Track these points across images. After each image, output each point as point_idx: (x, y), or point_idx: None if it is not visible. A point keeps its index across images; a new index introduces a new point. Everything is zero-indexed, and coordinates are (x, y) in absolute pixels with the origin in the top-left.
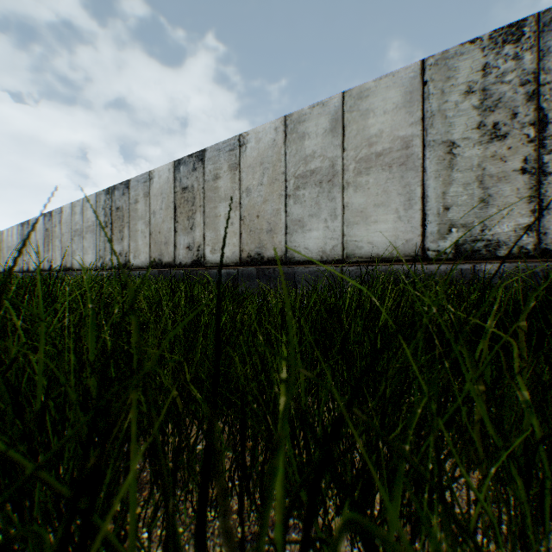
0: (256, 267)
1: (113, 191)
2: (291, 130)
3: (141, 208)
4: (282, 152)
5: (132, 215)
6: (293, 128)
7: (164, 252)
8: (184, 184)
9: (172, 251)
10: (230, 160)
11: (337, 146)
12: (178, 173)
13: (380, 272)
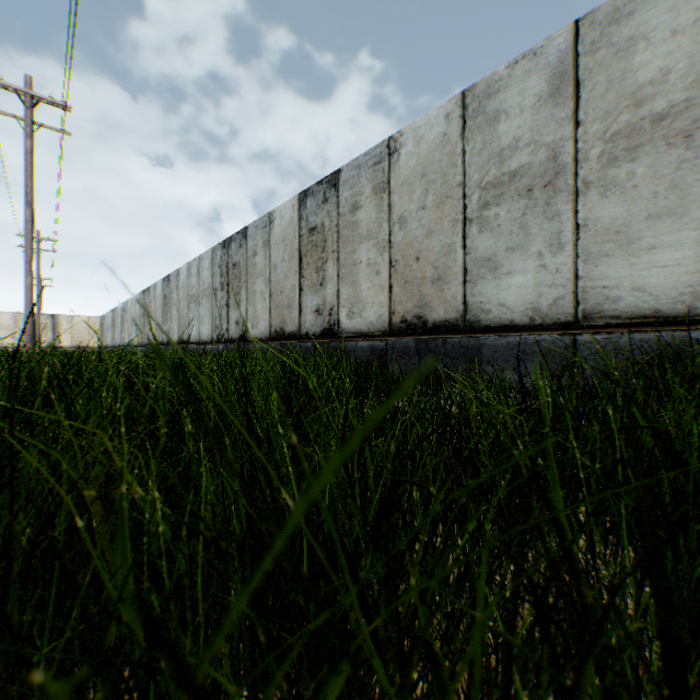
0: (415, 338)
1: (229, 244)
2: (473, 113)
3: (260, 262)
4: (458, 151)
5: (249, 272)
6: (478, 109)
7: (286, 318)
8: (311, 223)
9: (296, 317)
10: (375, 179)
11: (563, 120)
12: (304, 210)
13: (663, 345)
